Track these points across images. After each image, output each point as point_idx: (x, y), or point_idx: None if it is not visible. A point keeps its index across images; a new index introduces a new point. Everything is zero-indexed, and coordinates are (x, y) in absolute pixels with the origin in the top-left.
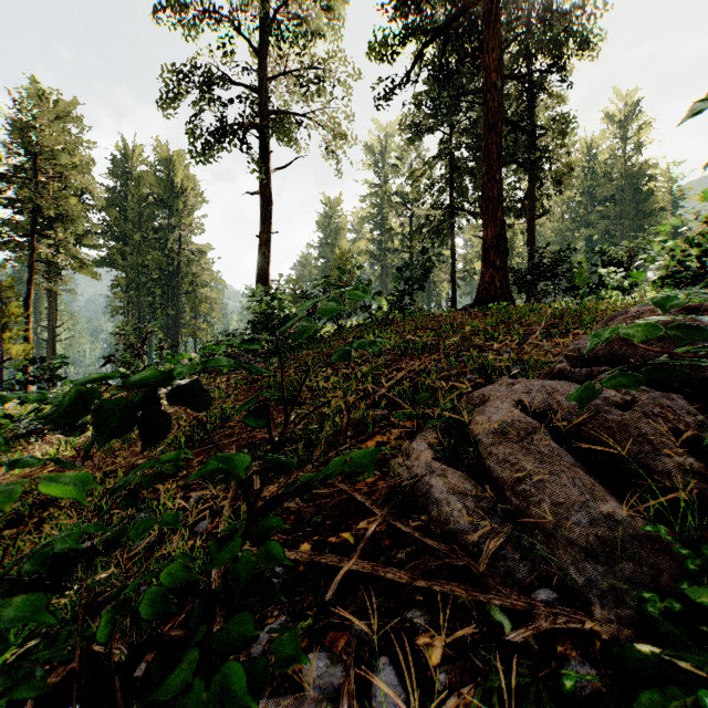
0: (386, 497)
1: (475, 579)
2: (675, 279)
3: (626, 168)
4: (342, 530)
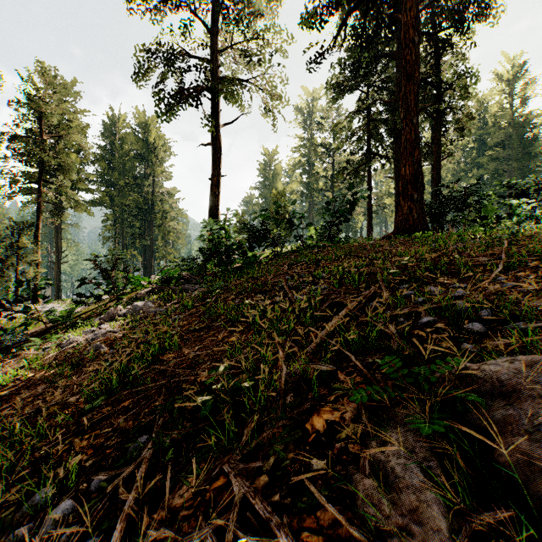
0: None
1: None
2: None
3: (513, 119)
4: None
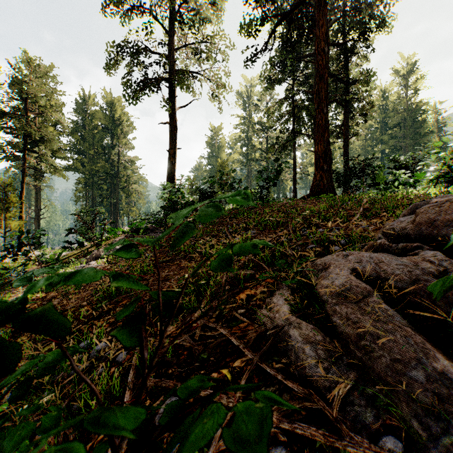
0: (254, 340)
1: (329, 421)
2: (446, 178)
3: (408, 105)
4: (222, 366)
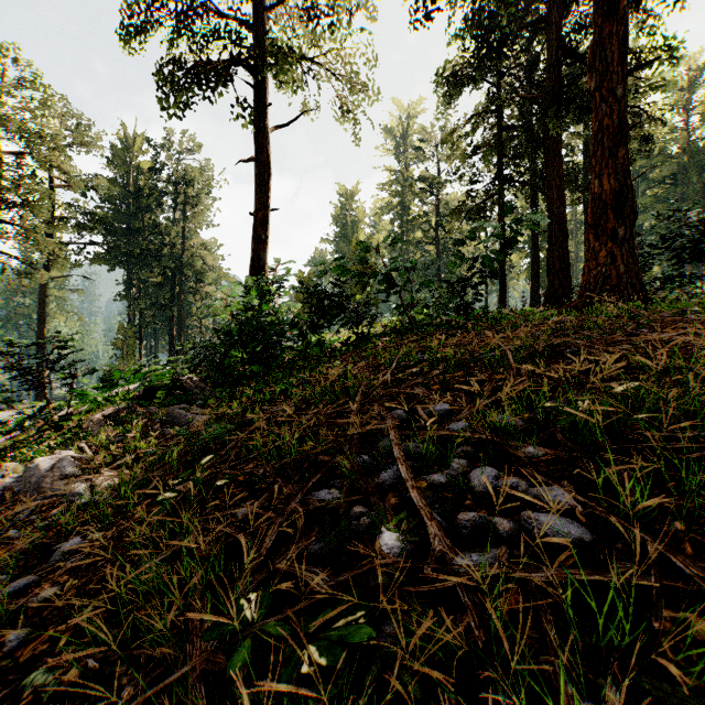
0: None
1: None
2: None
3: (688, 143)
4: None
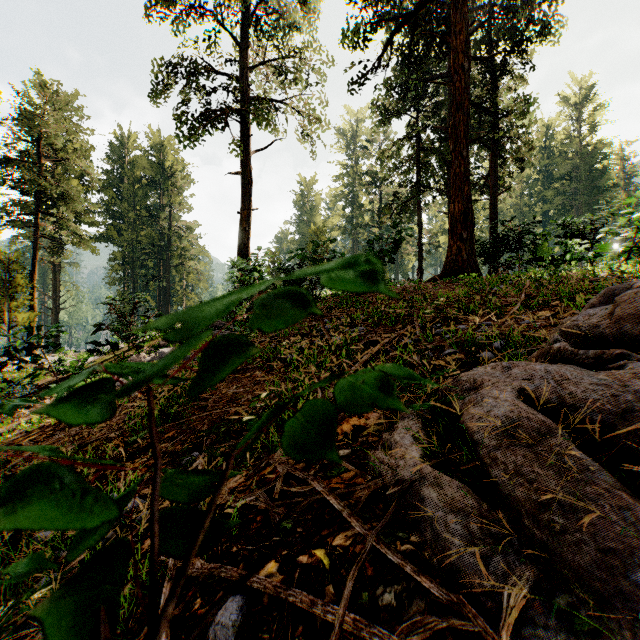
0: (366, 500)
1: None
2: None
3: (581, 148)
4: (315, 544)
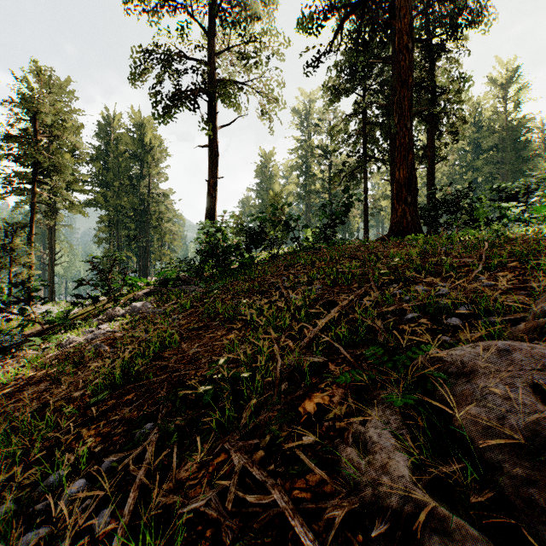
0: (339, 521)
1: None
2: None
3: (507, 122)
4: None
